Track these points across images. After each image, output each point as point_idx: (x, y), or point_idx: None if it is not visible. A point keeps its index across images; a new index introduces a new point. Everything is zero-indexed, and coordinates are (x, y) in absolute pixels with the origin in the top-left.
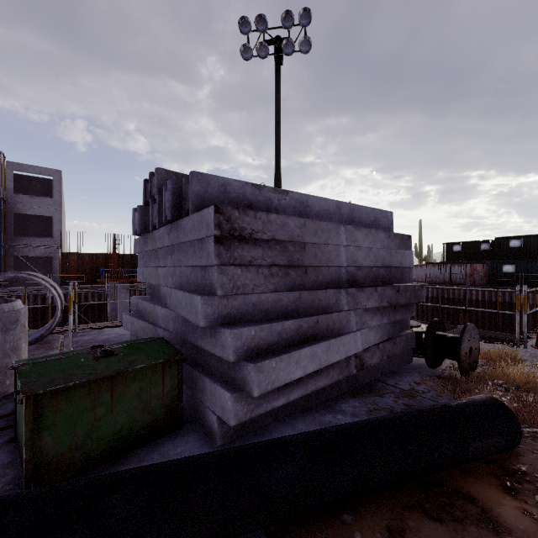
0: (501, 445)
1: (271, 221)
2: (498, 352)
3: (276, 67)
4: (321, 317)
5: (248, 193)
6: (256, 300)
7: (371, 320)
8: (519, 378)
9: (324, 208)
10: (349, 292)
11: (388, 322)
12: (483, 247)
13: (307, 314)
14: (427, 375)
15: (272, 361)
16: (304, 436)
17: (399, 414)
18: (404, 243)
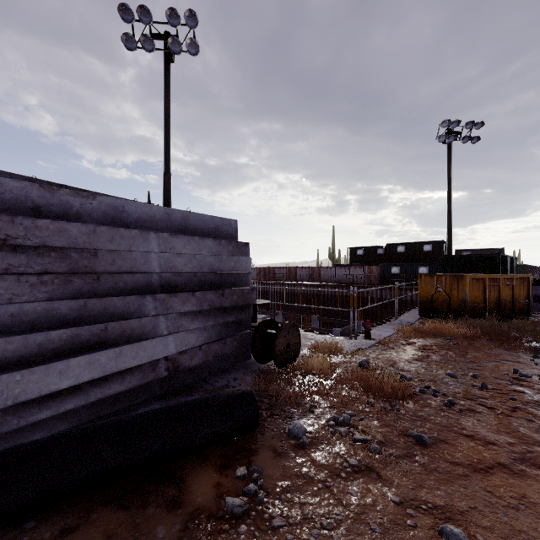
0: (236, 429)
1: (41, 227)
2: (323, 345)
3: (165, 63)
4: (112, 324)
5: (34, 195)
6: (17, 310)
7: (190, 324)
8: (316, 367)
9: (147, 214)
10: (157, 297)
11: (219, 324)
12: (379, 252)
13: (96, 322)
14: (252, 370)
15: (15, 375)
16: (2, 451)
17: (139, 414)
18: (240, 250)
